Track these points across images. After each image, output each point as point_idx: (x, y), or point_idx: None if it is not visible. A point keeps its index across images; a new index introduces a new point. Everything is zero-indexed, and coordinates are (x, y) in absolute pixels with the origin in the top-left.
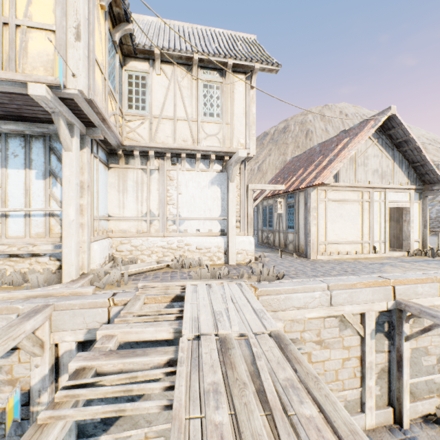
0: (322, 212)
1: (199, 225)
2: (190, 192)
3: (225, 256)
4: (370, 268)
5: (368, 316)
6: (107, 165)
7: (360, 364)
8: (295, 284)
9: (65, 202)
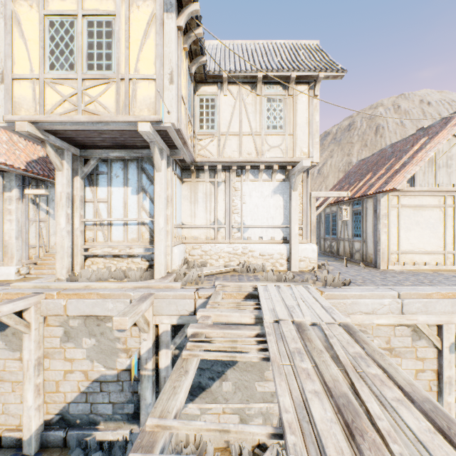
0: (393, 219)
1: (261, 233)
2: (254, 202)
3: (287, 262)
4: (453, 280)
5: (446, 328)
6: (181, 179)
7: (437, 377)
8: (362, 290)
9: (156, 213)
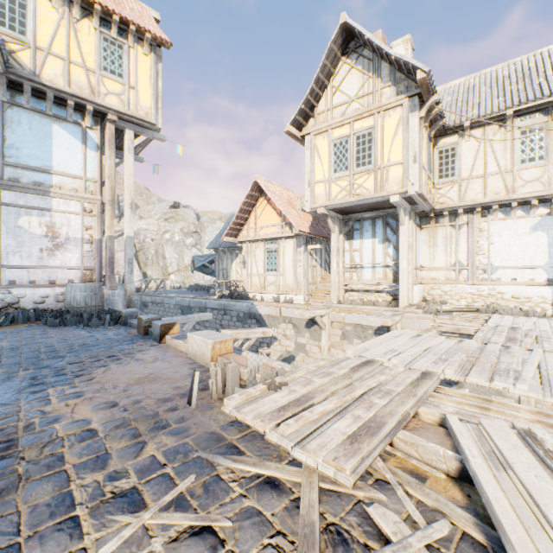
0: None
1: (515, 274)
2: (504, 241)
3: (552, 307)
4: None
5: None
6: (420, 227)
7: None
8: None
9: (400, 257)
